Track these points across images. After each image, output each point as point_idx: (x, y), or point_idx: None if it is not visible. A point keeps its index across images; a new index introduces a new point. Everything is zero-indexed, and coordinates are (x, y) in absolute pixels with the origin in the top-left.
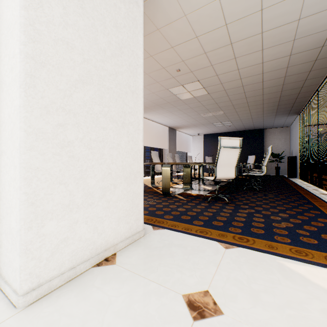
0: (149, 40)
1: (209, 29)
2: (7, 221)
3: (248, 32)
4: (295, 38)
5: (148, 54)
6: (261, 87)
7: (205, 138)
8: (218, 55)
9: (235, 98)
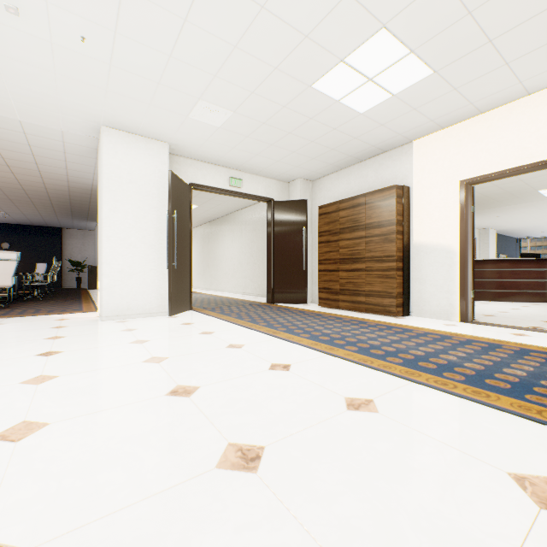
0: None
1: None
2: None
3: (26, 167)
4: (69, 181)
5: None
6: (48, 195)
7: None
8: None
9: (14, 195)
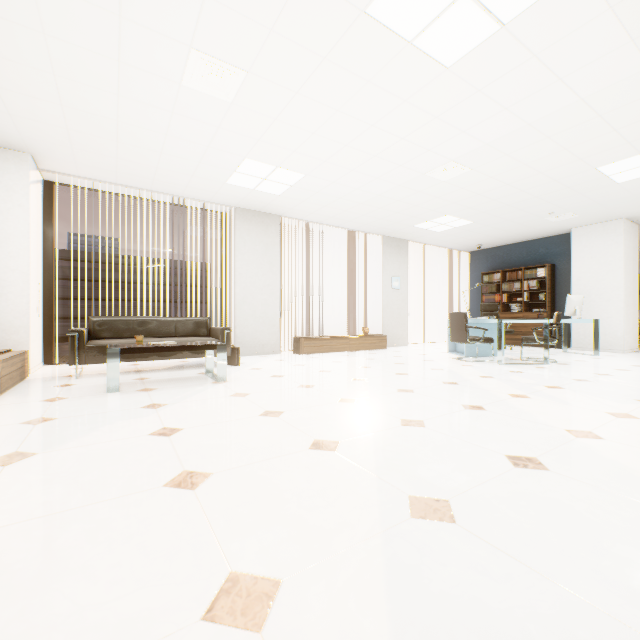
0: None
1: None
2: (612, 335)
3: None
4: None
5: None
6: None
7: None
8: None
9: None
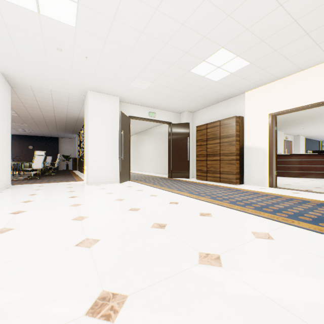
0: None
1: (30, 103)
2: None
3: (48, 109)
4: (67, 115)
5: None
6: (55, 122)
7: None
8: (33, 109)
9: (39, 122)
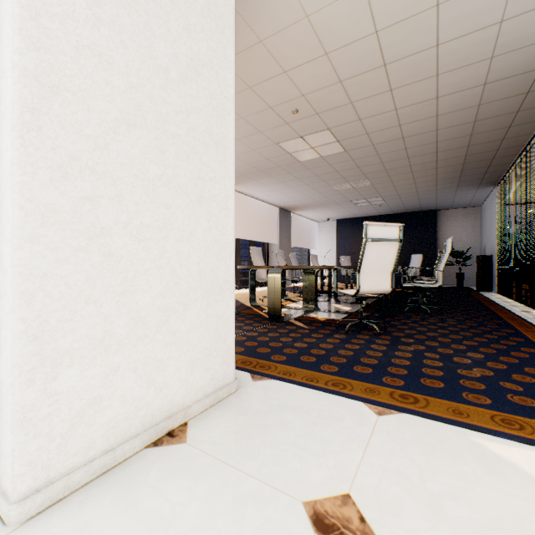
0: (246, 60)
1: (348, 40)
2: None
3: (413, 45)
4: (494, 54)
5: (245, 85)
6: (434, 140)
7: (340, 225)
8: (363, 86)
9: (389, 159)
